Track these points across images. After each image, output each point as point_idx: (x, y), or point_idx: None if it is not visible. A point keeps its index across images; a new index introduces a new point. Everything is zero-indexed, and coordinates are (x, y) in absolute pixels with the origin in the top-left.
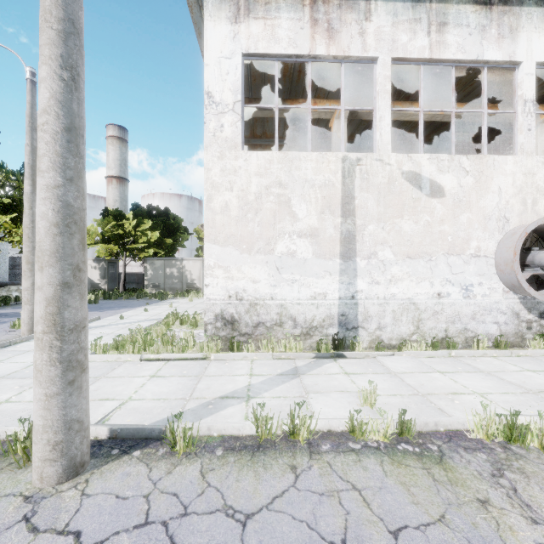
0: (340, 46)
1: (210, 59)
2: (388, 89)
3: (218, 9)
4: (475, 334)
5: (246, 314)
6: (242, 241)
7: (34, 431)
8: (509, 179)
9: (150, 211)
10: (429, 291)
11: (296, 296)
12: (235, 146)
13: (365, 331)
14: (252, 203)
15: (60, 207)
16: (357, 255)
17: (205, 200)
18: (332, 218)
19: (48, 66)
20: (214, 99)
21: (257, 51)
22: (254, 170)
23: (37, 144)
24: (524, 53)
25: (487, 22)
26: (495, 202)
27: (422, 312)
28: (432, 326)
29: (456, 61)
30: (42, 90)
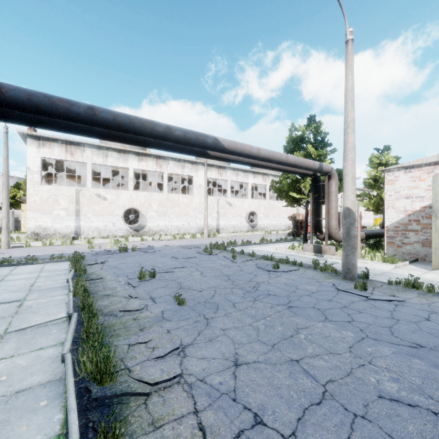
0: (75, 158)
1: (29, 158)
2: (90, 171)
3: (32, 143)
4: (116, 235)
5: (43, 232)
6: (41, 211)
7: (3, 242)
8: (126, 197)
9: None
10: (103, 225)
11: (60, 226)
12: (39, 183)
13: (83, 235)
14: (45, 200)
15: (8, 211)
16: (81, 215)
17: (27, 198)
18: (73, 205)
19: (6, 191)
20: (31, 169)
21: (47, 157)
22: (46, 191)
23: (3, 202)
24: (130, 166)
25: (120, 157)
26: (122, 202)
27: (101, 230)
28: (104, 234)
29: (112, 165)
30: (4, 194)
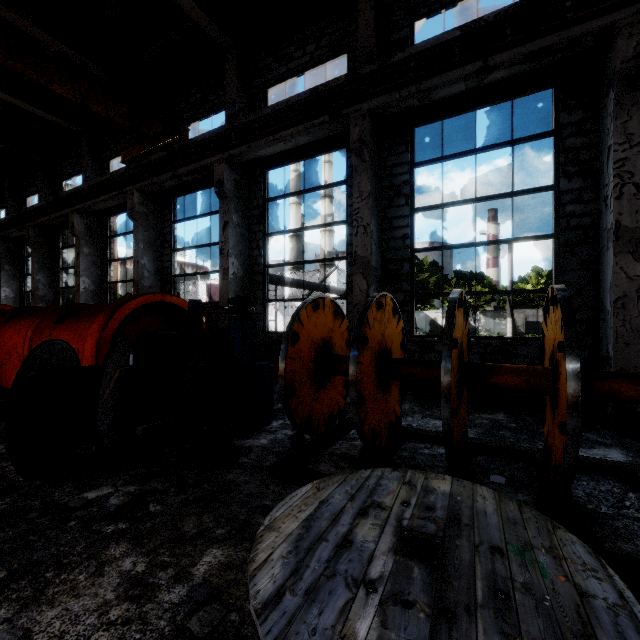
0: None
1: None
2: None
3: None
4: None
5: None
6: None
7: None
8: None
9: (471, 276)
10: None
11: None
12: None
13: None
14: None
15: None
16: None
17: None
18: None
19: None
20: None
21: None
22: None
23: None
24: None
25: None
26: None
27: None
28: None
29: None
30: None
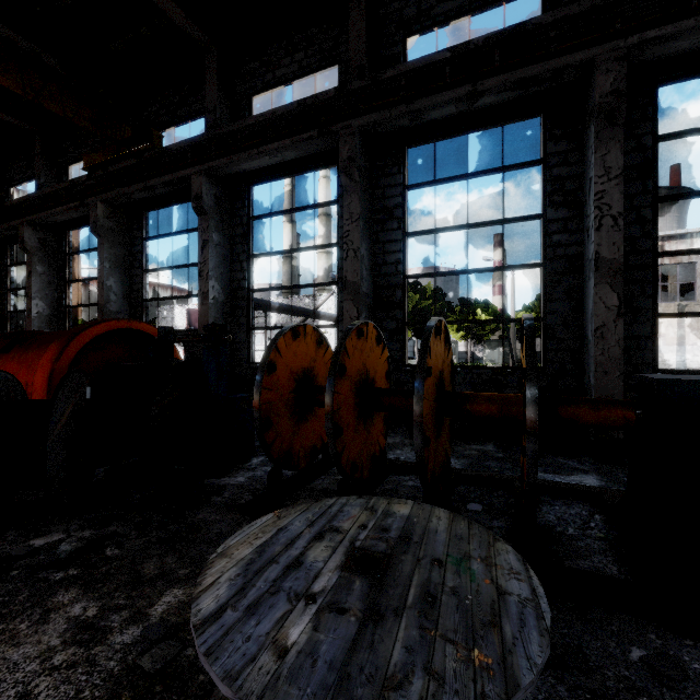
0: (676, 259)
1: None
2: None
3: None
4: None
5: None
6: None
7: None
8: None
9: (476, 303)
10: None
11: None
12: None
13: None
14: None
15: None
16: (685, 344)
17: None
18: (672, 329)
19: None
20: None
21: None
22: None
23: None
24: None
25: None
26: None
27: None
28: None
29: None
30: None
